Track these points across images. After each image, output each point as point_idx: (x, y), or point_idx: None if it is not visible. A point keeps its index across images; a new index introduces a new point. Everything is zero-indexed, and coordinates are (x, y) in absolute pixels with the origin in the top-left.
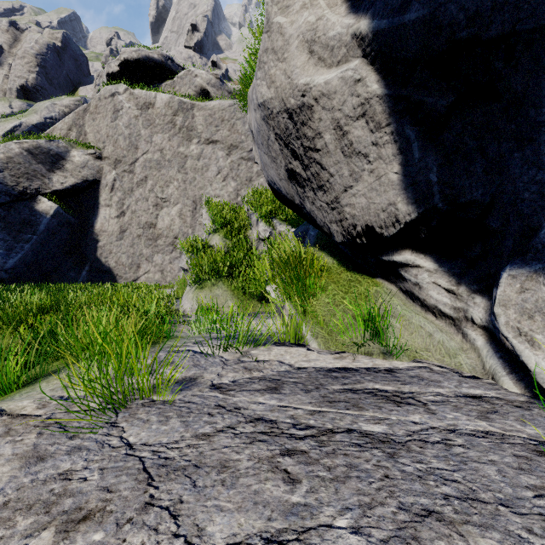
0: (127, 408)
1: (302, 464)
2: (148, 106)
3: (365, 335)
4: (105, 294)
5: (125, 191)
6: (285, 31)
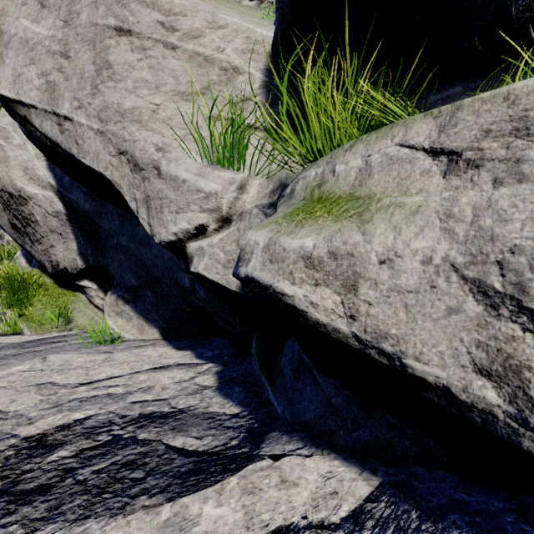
0: None
1: (6, 360)
2: None
3: (61, 323)
4: None
5: None
6: (6, 151)
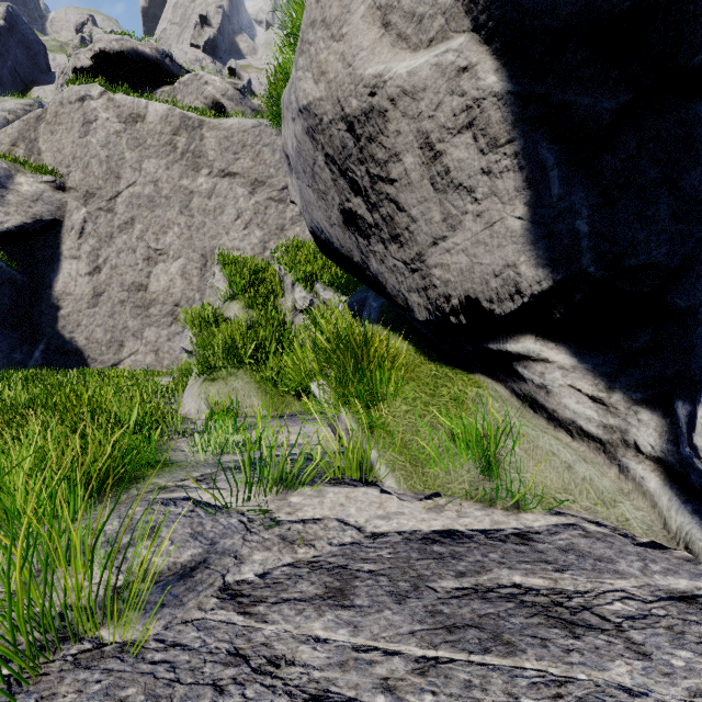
0: (38, 675)
1: None
2: (136, 119)
3: (470, 466)
4: (63, 388)
5: (101, 237)
6: None
